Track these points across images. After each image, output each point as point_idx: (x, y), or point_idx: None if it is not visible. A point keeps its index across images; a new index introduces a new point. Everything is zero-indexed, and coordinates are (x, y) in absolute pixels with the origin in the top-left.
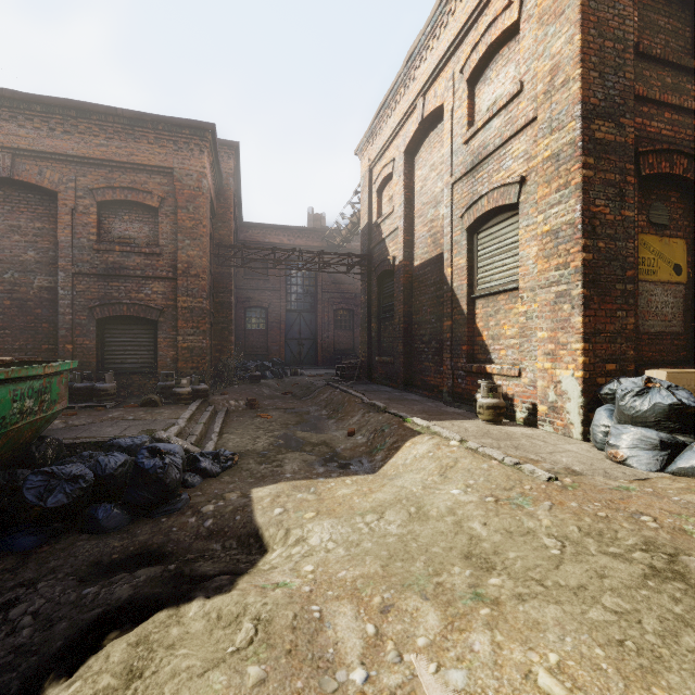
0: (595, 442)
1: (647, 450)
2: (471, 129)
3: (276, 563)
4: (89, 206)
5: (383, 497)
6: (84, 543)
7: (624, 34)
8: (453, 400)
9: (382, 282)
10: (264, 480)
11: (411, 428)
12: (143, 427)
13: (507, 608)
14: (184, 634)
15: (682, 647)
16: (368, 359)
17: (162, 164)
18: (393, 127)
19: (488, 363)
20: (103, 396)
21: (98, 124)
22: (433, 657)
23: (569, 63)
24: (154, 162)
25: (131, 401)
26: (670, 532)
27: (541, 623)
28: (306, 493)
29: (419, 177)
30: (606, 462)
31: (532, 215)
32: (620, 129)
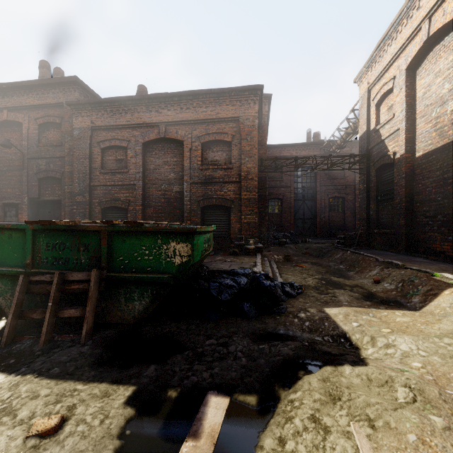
0: None
1: None
2: None
3: (377, 356)
4: (197, 146)
5: (448, 328)
6: (240, 322)
7: None
8: None
9: (380, 173)
10: (328, 304)
11: (442, 280)
12: (239, 265)
13: None
14: (350, 383)
15: None
16: (367, 231)
17: (233, 115)
18: (394, 52)
19: None
20: None
21: (202, 100)
22: None
23: None
24: (229, 115)
25: (220, 252)
26: None
27: None
28: (368, 316)
29: (422, 85)
30: None
31: None
32: None
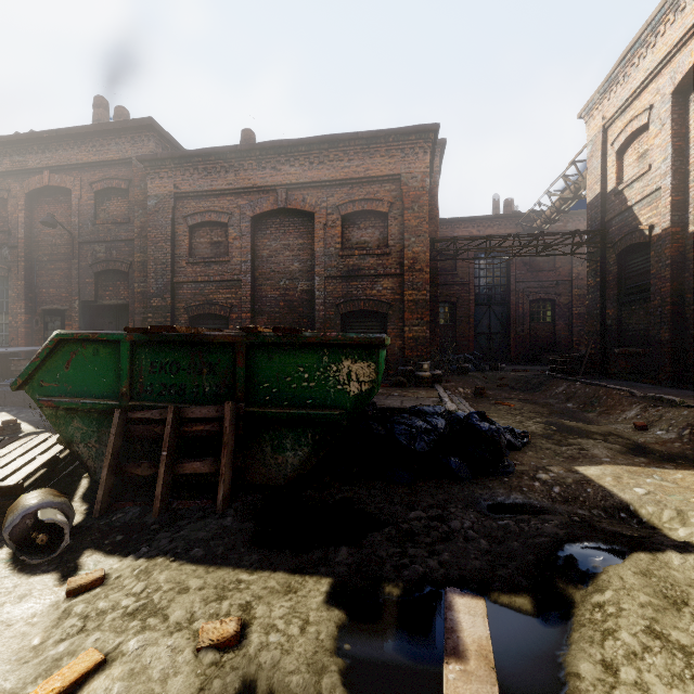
0: None
1: None
2: None
3: None
4: (335, 221)
5: None
6: (448, 486)
7: None
8: None
9: (624, 260)
10: (578, 460)
11: None
12: (415, 402)
13: None
14: (688, 579)
15: None
16: (601, 352)
17: (391, 172)
18: (651, 67)
19: None
20: None
21: (343, 150)
22: None
23: None
24: (385, 172)
25: None
26: None
27: None
28: (653, 479)
29: None
30: None
31: None
32: None
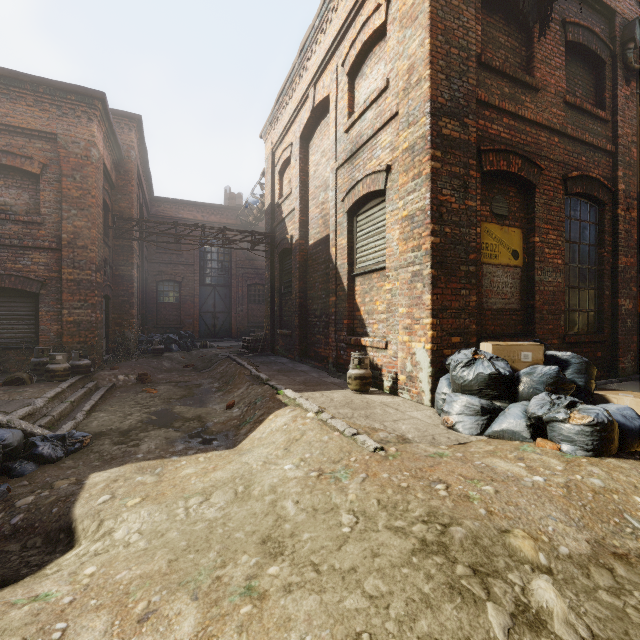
0: (437, 408)
1: (471, 415)
2: (350, 119)
3: (66, 564)
4: None
5: (221, 476)
6: None
7: (468, 44)
8: (337, 370)
9: (284, 260)
10: (111, 462)
11: (280, 400)
12: None
13: (270, 603)
14: None
15: (414, 634)
16: (271, 332)
17: (43, 129)
18: (290, 113)
19: (364, 336)
20: None
21: None
22: None
23: (421, 64)
24: (34, 126)
25: (2, 379)
26: (455, 500)
27: (292, 620)
28: (149, 475)
29: (313, 162)
30: (439, 427)
31: (396, 201)
32: (464, 128)
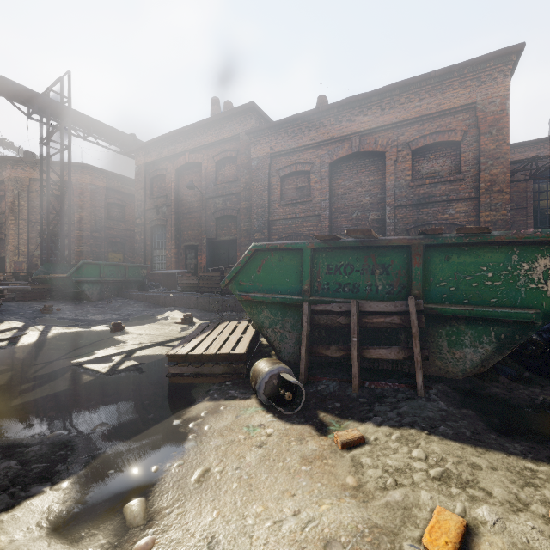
0: None
1: None
2: None
3: None
4: (405, 156)
5: None
6: None
7: None
8: None
9: None
10: None
11: None
12: None
13: None
14: None
15: None
16: None
17: (465, 102)
18: None
19: None
20: None
21: (413, 92)
22: None
23: None
24: (458, 103)
25: None
26: None
27: None
28: None
29: None
30: None
31: None
32: None
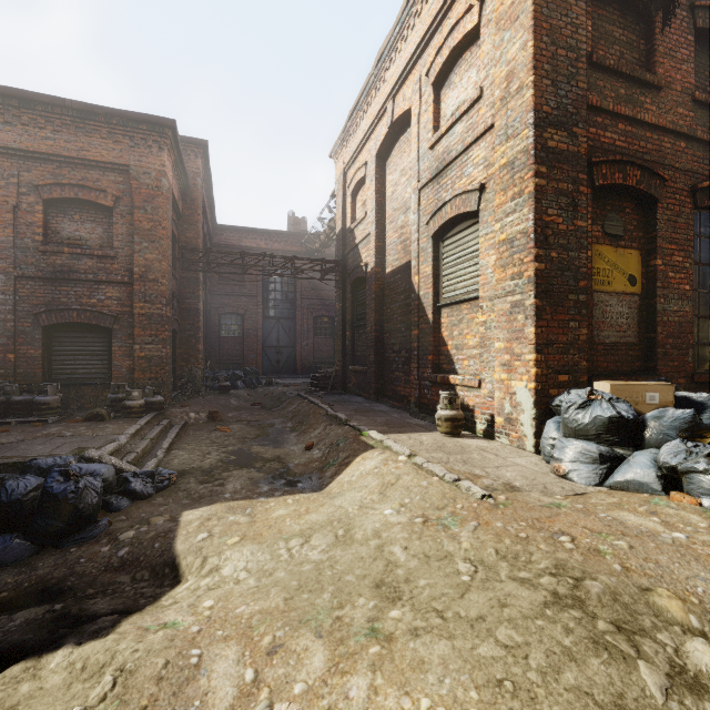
0: (544, 455)
1: (588, 463)
2: (436, 134)
3: (181, 597)
4: (34, 204)
5: (316, 519)
6: None
7: (577, 43)
8: (420, 411)
9: (356, 289)
10: (200, 501)
11: (365, 442)
12: (79, 444)
13: (398, 645)
14: (35, 691)
15: (561, 685)
16: (342, 369)
17: (116, 161)
18: (365, 130)
19: (452, 373)
20: (44, 410)
21: (44, 115)
22: (306, 706)
23: (523, 70)
24: (108, 158)
25: (80, 414)
26: (584, 553)
27: (426, 662)
28: (240, 515)
29: (390, 182)
30: (549, 476)
31: (491, 223)
32: (573, 139)
